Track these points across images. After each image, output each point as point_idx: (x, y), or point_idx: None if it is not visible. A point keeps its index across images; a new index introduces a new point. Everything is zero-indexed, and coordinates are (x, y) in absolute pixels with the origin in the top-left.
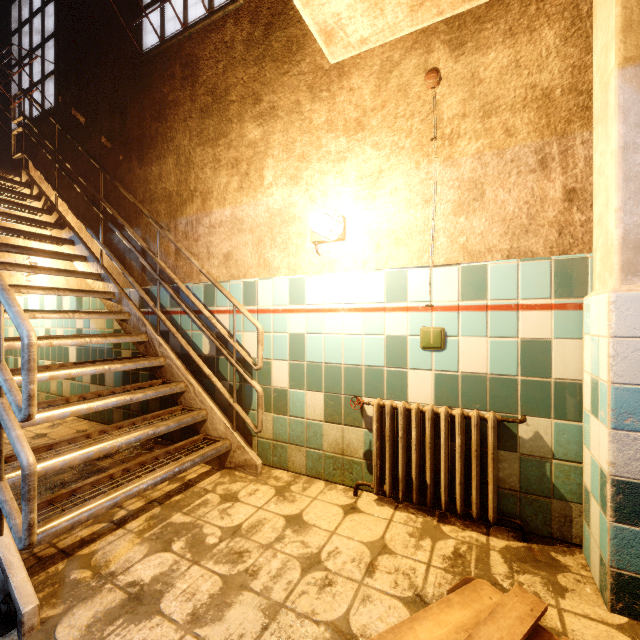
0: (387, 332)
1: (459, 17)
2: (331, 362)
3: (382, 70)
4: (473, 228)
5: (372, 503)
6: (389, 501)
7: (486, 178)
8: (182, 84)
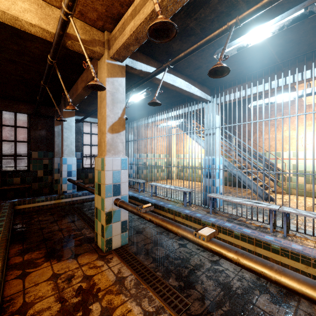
0: None
1: None
2: (306, 170)
3: None
4: None
5: None
6: None
7: None
8: None
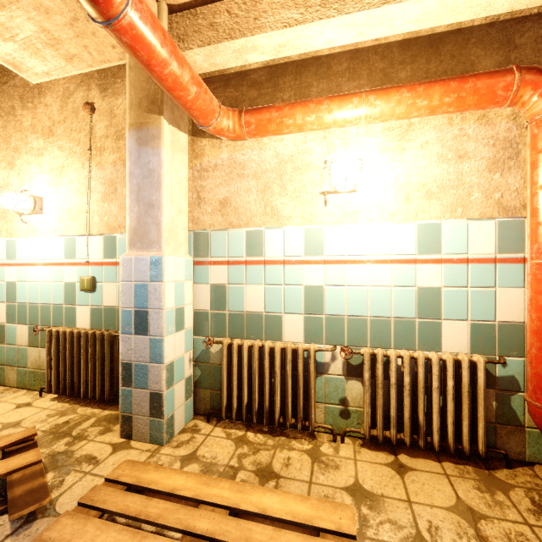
0: (65, 280)
1: (105, 71)
2: (33, 302)
3: (64, 96)
4: (112, 211)
5: (47, 400)
6: (63, 398)
7: (118, 179)
8: None
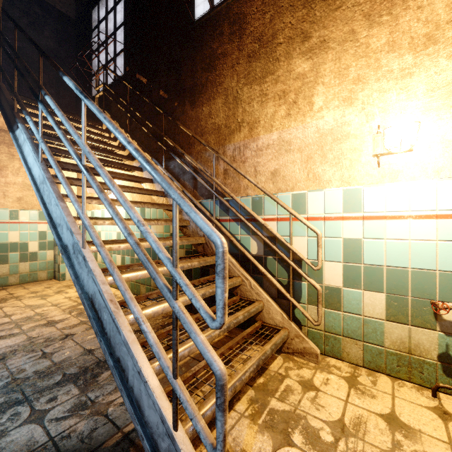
0: None
1: None
2: (394, 265)
3: None
4: None
5: None
6: None
7: None
8: (230, 38)
